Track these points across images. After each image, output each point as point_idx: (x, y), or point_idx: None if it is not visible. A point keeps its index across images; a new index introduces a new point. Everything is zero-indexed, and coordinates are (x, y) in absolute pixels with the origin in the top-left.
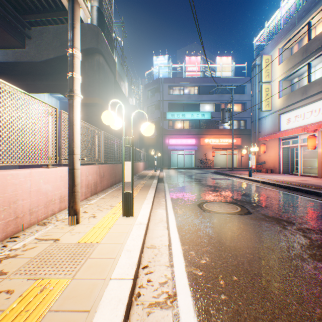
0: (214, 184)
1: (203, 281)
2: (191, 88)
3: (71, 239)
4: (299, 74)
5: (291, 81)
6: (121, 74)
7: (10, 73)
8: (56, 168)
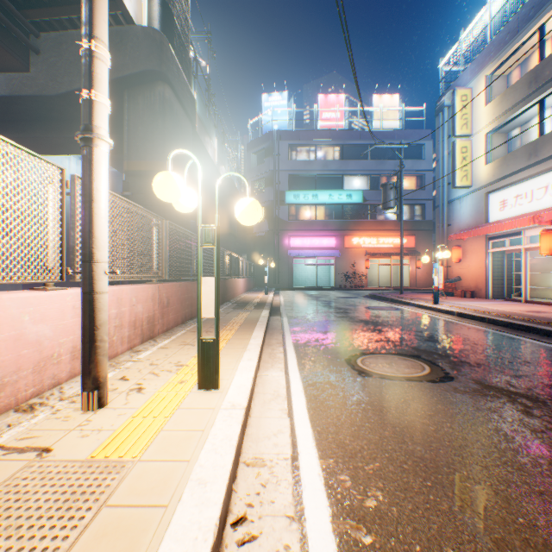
0: (373, 319)
1: None
2: (329, 149)
3: (78, 449)
4: (522, 122)
5: (507, 135)
6: (205, 123)
7: (3, 117)
8: (62, 291)
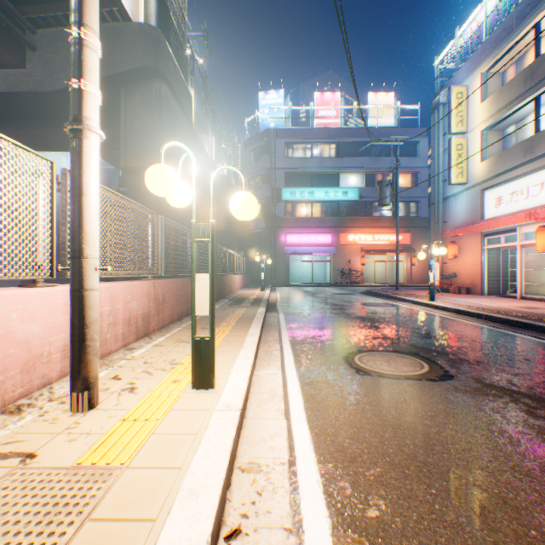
0: (369, 315)
1: None
2: (325, 147)
3: (64, 455)
4: (517, 119)
5: (502, 132)
6: (202, 120)
7: None
8: (52, 288)
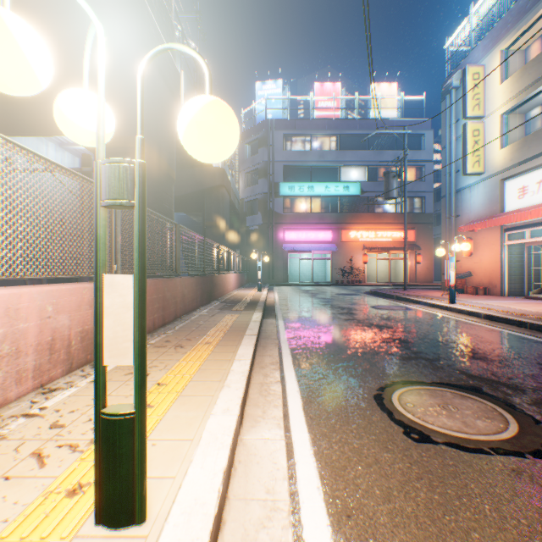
0: (386, 323)
1: None
2: (325, 139)
3: None
4: None
5: (525, 115)
6: None
7: None
8: None
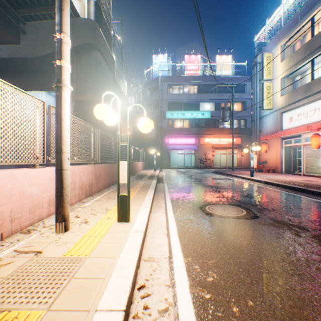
0: (215, 185)
1: (211, 308)
2: (191, 87)
3: (56, 252)
4: (301, 72)
5: (293, 79)
6: (120, 72)
7: (5, 69)
8: (44, 169)
